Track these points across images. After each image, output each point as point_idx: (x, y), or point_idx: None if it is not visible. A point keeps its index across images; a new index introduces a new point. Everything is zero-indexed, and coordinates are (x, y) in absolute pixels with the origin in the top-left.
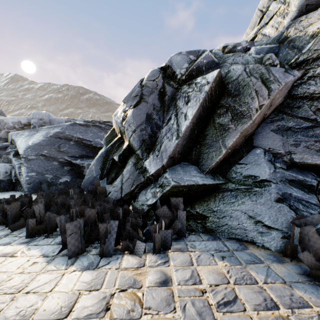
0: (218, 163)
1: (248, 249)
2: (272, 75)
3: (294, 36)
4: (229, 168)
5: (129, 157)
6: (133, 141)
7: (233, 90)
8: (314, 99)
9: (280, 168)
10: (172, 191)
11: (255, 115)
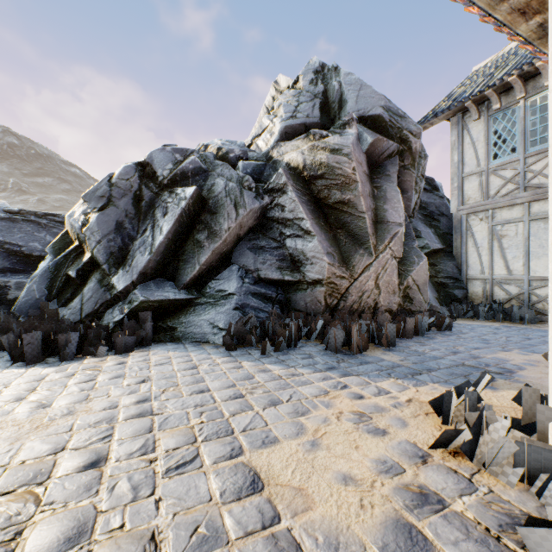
0: (194, 279)
1: (201, 345)
2: (243, 200)
3: (277, 159)
4: (205, 284)
5: (93, 273)
6: (98, 253)
7: (213, 207)
8: (280, 223)
9: (248, 283)
10: (142, 306)
11: (225, 236)
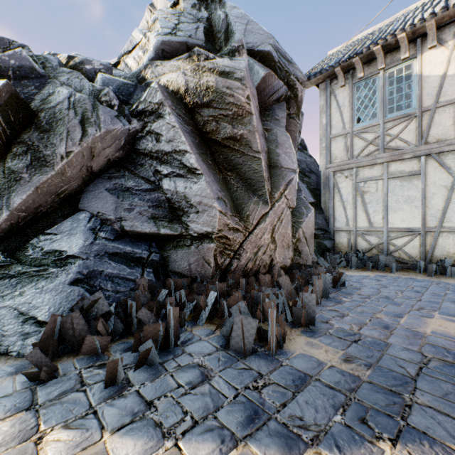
0: None
1: None
2: (96, 116)
3: (151, 81)
4: (26, 241)
5: None
6: None
7: (45, 122)
8: (154, 158)
9: (104, 238)
10: None
11: (60, 164)
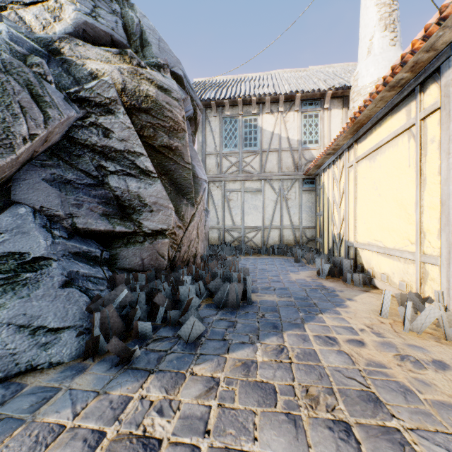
0: None
1: (27, 385)
2: (49, 95)
3: (71, 59)
4: None
5: None
6: None
7: None
8: (97, 152)
9: (61, 237)
10: None
11: (23, 147)
